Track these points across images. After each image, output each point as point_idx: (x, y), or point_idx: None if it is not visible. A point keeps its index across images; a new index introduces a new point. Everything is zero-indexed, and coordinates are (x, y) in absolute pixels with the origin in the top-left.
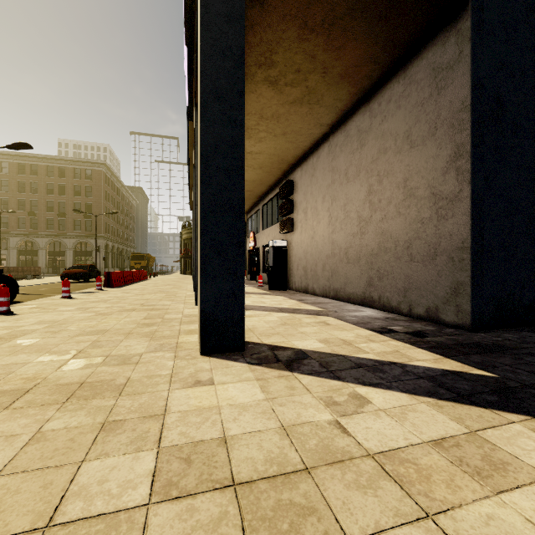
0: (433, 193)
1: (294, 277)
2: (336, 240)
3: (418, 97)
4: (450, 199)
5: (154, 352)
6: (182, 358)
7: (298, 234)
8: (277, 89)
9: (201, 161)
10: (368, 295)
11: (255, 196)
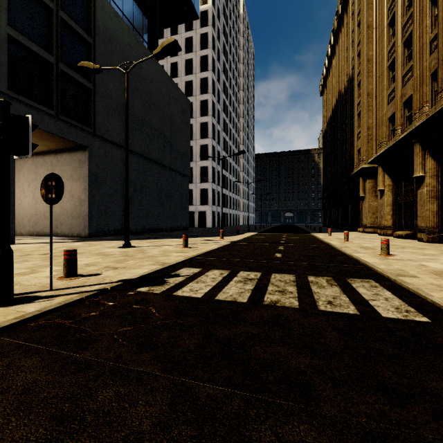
0: (79, 198)
1: None
2: (38, 207)
3: (75, 165)
4: (84, 201)
5: None
6: None
7: None
8: None
9: None
10: (56, 232)
11: None
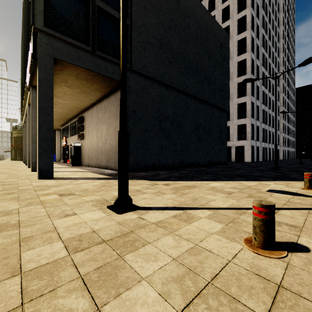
0: None
1: (84, 160)
2: (99, 145)
3: (117, 104)
4: None
5: (21, 180)
6: (32, 180)
7: (86, 141)
8: (70, 88)
9: (39, 126)
10: (107, 165)
11: (66, 119)
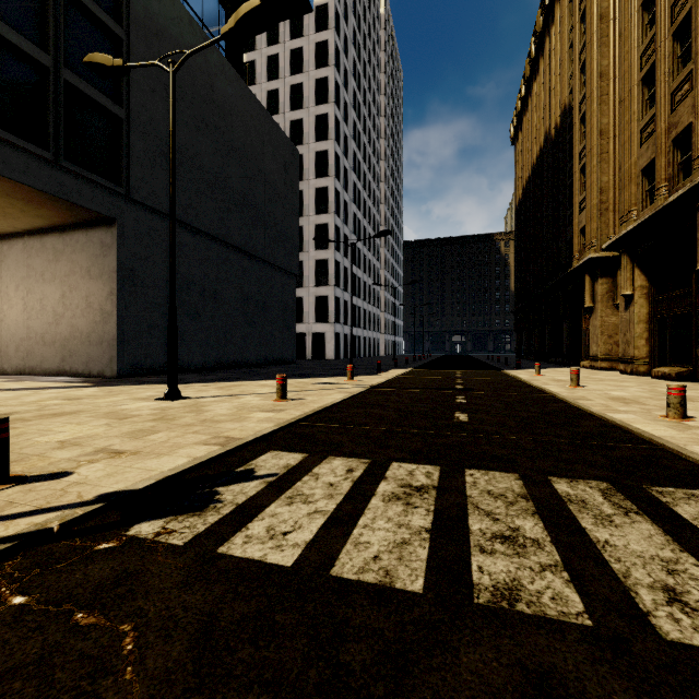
0: (102, 309)
1: None
2: (32, 326)
3: (94, 252)
4: (109, 314)
5: None
6: None
7: None
8: None
9: None
10: (62, 368)
11: None
